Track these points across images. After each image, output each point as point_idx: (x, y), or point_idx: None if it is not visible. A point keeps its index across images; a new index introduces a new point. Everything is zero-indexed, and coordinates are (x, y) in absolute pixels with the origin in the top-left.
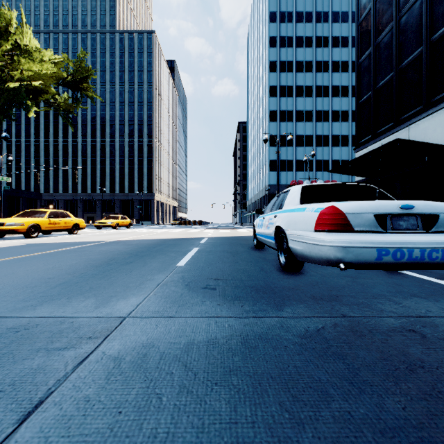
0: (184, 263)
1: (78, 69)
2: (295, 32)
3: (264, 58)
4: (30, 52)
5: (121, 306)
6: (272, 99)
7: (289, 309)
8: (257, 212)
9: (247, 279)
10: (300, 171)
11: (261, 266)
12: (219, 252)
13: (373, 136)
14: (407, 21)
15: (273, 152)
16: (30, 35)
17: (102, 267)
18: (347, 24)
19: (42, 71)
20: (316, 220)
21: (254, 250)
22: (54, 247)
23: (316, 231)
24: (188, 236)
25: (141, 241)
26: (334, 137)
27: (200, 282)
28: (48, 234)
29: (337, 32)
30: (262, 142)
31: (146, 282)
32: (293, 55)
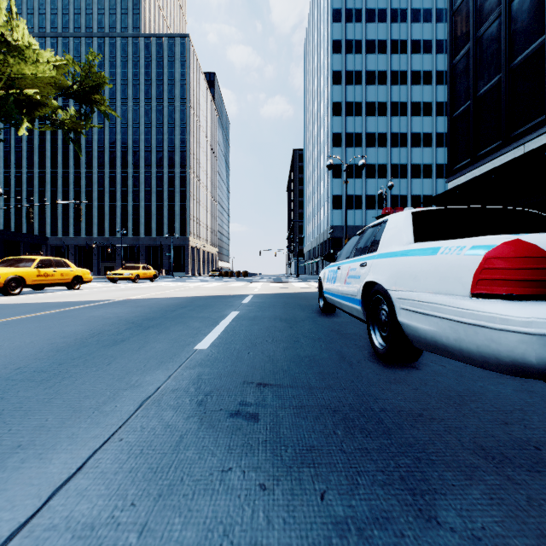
0: (209, 342)
1: (87, 76)
2: (365, 35)
3: (326, 68)
4: (21, 50)
5: (5, 499)
6: (336, 119)
7: (453, 515)
8: (326, 259)
9: (320, 386)
10: (370, 209)
11: (338, 348)
12: (268, 319)
13: (473, 159)
14: (522, 3)
15: (337, 186)
16: (23, 30)
17: (66, 352)
18: (431, 24)
19: (37, 75)
20: (474, 271)
21: (321, 316)
22: (27, 310)
23: (477, 295)
24: (227, 293)
25: (159, 301)
26: (413, 167)
27: (229, 392)
28: (40, 290)
29: (418, 34)
30: (323, 173)
31: (120, 395)
32: (363, 63)
